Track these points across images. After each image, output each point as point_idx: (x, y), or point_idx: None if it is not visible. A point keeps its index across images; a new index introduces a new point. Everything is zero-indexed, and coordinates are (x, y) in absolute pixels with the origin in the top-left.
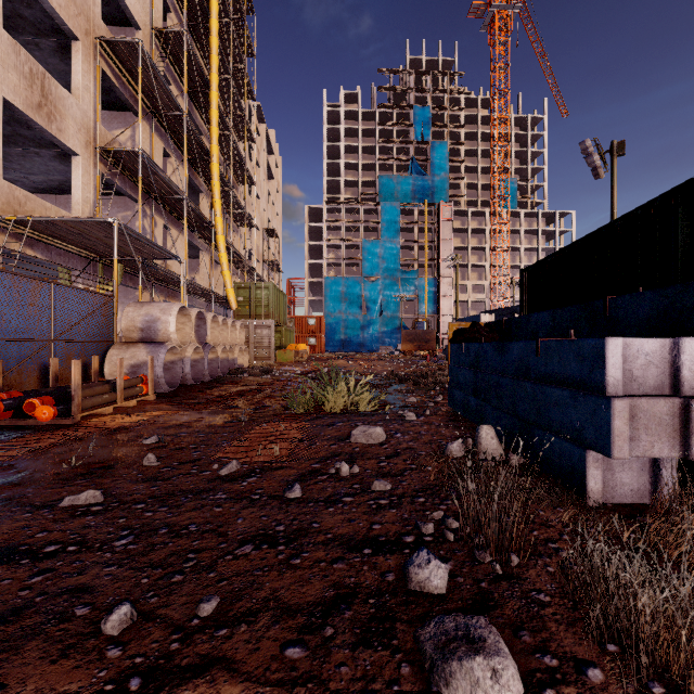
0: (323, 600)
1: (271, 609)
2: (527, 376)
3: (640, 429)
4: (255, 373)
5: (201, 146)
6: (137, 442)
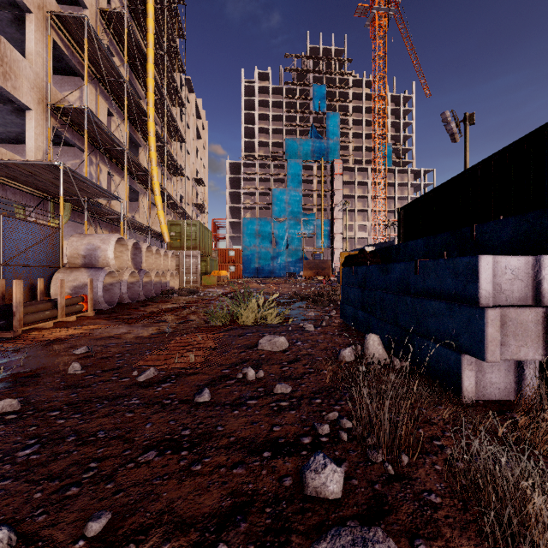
0: (219, 510)
1: (164, 525)
2: (407, 292)
3: (509, 336)
4: (183, 294)
5: (139, 108)
6: (68, 353)
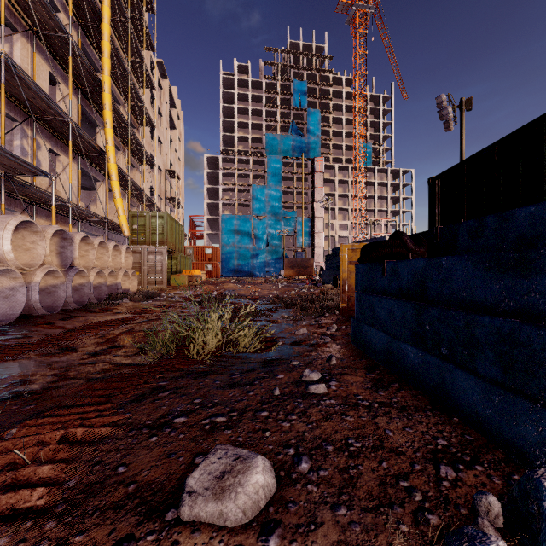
0: None
1: None
2: None
3: None
4: (136, 298)
5: (92, 76)
6: None
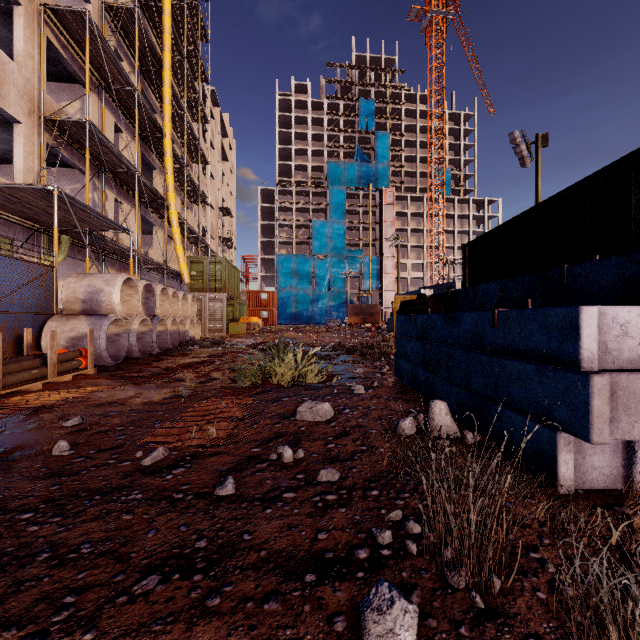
0: None
1: None
2: (481, 348)
3: (619, 409)
4: (206, 345)
5: (153, 123)
6: (55, 425)
